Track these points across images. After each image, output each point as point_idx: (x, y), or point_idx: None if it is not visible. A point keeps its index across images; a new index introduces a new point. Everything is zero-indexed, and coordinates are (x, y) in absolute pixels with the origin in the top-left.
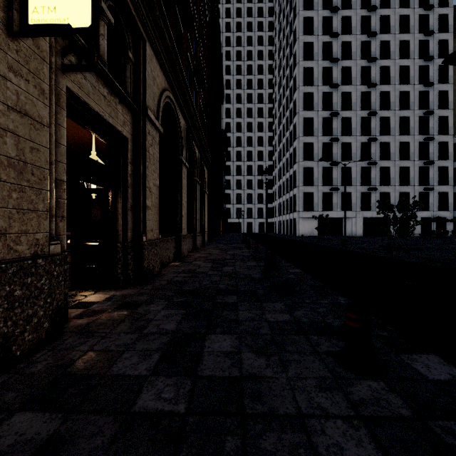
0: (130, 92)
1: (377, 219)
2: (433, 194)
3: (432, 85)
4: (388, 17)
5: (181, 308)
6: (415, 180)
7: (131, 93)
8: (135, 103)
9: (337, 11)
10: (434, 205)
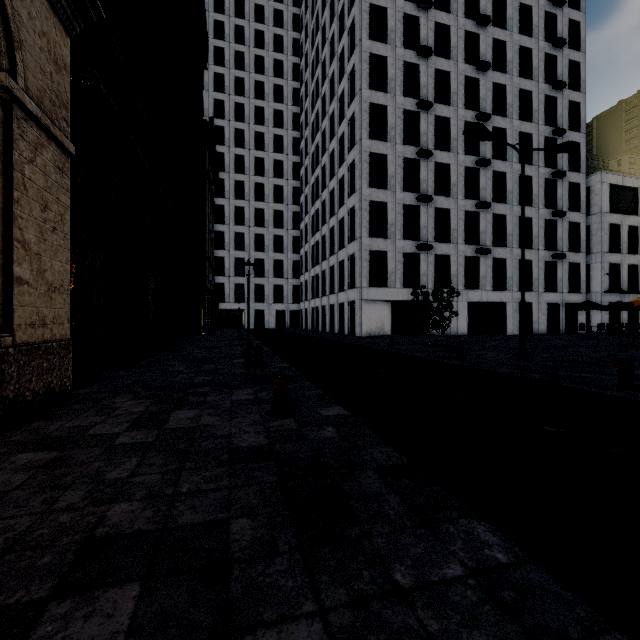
0: None
1: (488, 304)
2: (562, 266)
3: (564, 86)
4: None
5: None
6: (540, 241)
7: None
8: None
9: None
10: (564, 283)
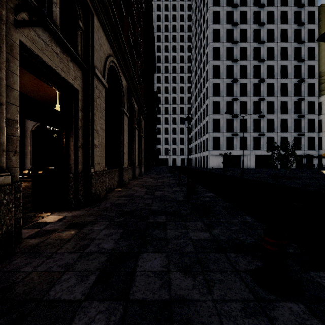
0: (80, 54)
1: (265, 156)
2: (304, 138)
3: (303, 61)
4: (273, 12)
5: (119, 228)
6: (292, 128)
7: (81, 55)
8: (84, 63)
9: (237, 7)
10: (305, 146)
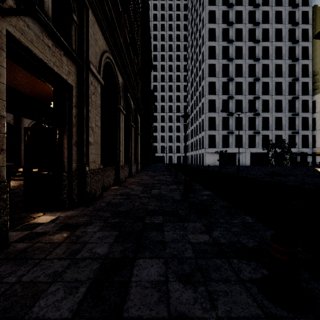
0: (74, 49)
1: (260, 153)
2: (298, 136)
3: (297, 60)
4: (267, 12)
5: (114, 230)
6: (286, 126)
7: (75, 49)
8: (79, 58)
9: (232, 6)
10: (299, 144)
